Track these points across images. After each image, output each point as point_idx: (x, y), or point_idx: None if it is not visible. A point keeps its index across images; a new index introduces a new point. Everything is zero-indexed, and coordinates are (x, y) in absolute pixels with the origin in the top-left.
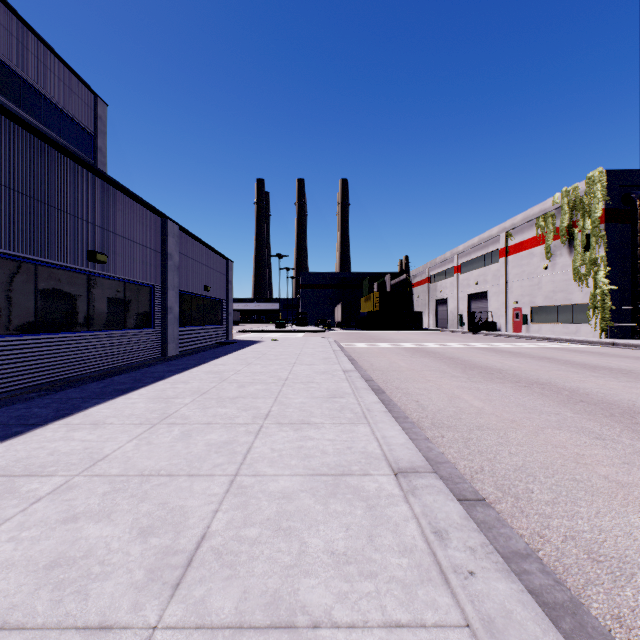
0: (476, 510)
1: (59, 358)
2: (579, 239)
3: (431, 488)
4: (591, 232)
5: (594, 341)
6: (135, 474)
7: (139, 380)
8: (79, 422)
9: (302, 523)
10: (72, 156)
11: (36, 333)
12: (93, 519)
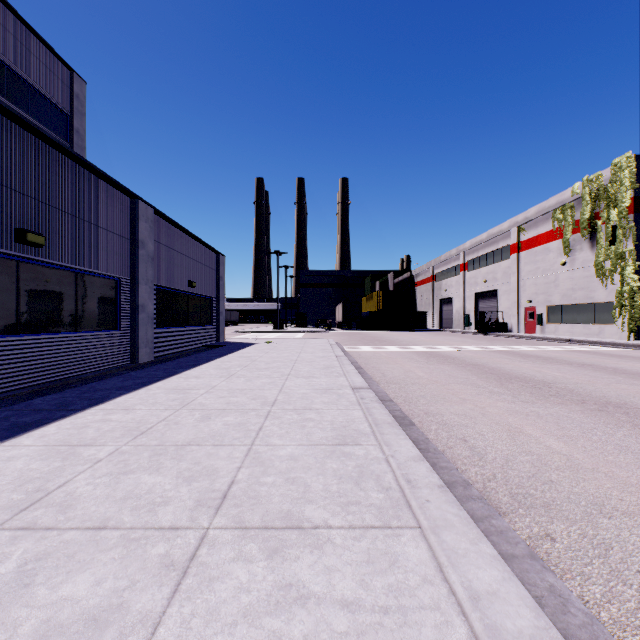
0: None
1: None
2: (603, 232)
3: None
4: (617, 224)
5: (625, 343)
6: None
7: (66, 405)
8: None
9: None
10: None
11: None
12: None
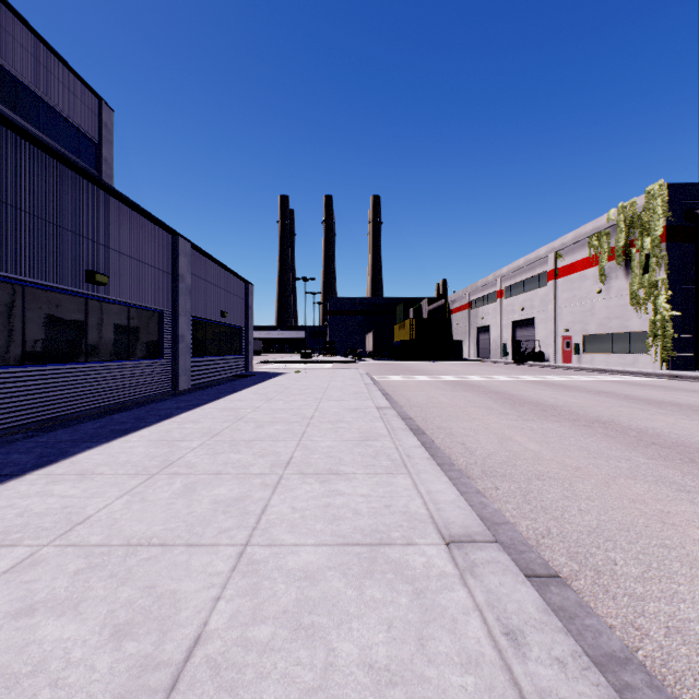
0: (550, 591)
1: (51, 393)
2: (637, 260)
3: (494, 565)
4: (650, 252)
5: (654, 373)
6: (120, 543)
7: (142, 419)
8: (63, 472)
9: (329, 618)
10: (66, 162)
11: (24, 365)
12: (55, 611)
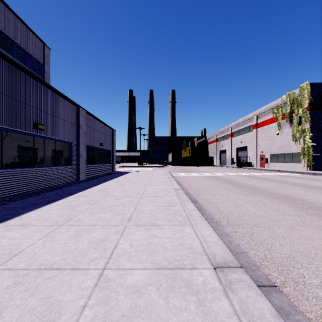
0: (272, 296)
1: (16, 182)
2: (295, 119)
3: (242, 283)
4: (302, 115)
5: (304, 172)
6: (35, 268)
7: (59, 195)
8: (14, 224)
9: (149, 321)
10: (23, 70)
11: (2, 168)
12: None
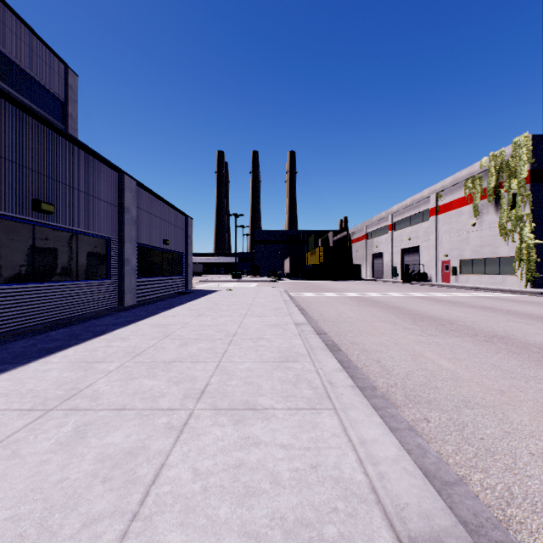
0: None
1: None
2: (505, 198)
3: None
4: (517, 192)
5: (522, 291)
6: None
7: (76, 336)
8: None
9: None
10: (10, 99)
11: None
12: None
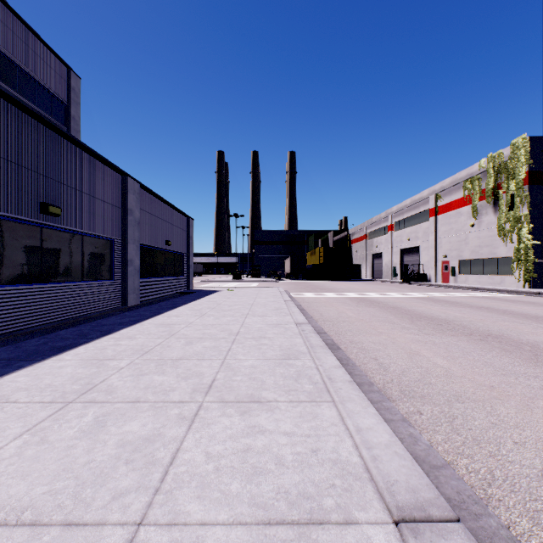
0: None
1: (5, 311)
2: (503, 199)
3: None
4: (515, 193)
5: (520, 291)
6: None
7: (84, 335)
8: None
9: None
10: (20, 105)
11: None
12: None
